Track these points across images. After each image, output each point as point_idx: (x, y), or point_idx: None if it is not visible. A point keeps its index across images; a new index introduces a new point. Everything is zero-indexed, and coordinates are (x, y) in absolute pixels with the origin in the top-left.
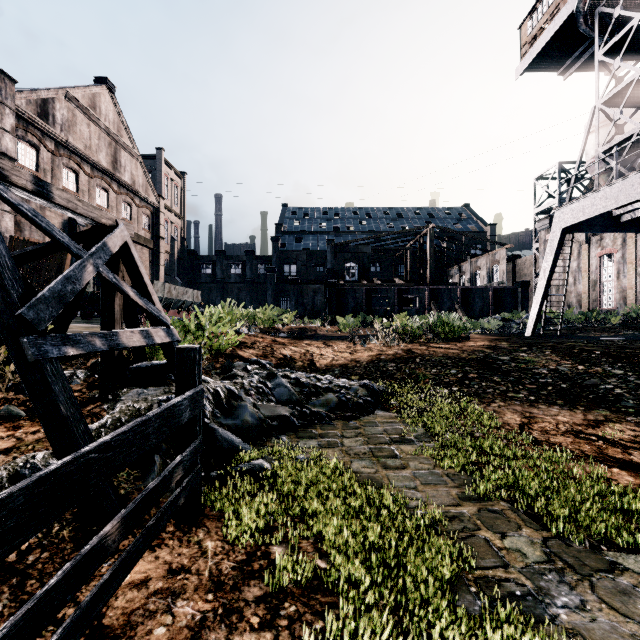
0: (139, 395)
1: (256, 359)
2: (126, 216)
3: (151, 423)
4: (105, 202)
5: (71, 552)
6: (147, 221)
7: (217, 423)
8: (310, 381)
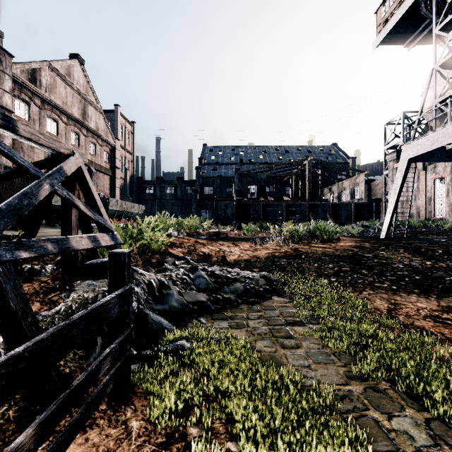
0: (89, 286)
1: (182, 256)
2: (92, 152)
3: (75, 325)
4: (77, 142)
5: (12, 434)
6: (107, 156)
7: (149, 308)
8: (222, 273)
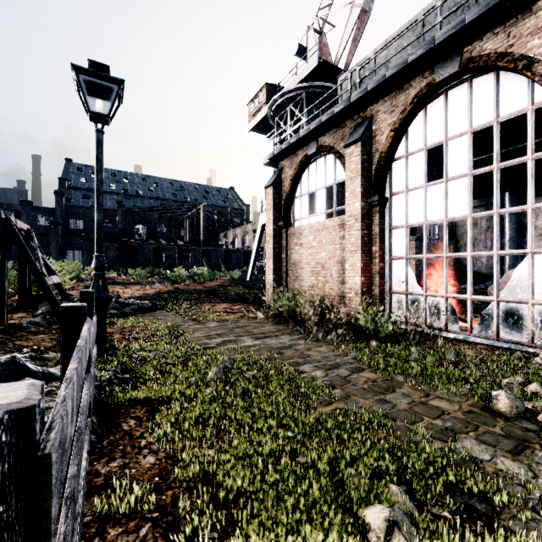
0: (48, 304)
1: None
2: None
3: None
4: None
5: None
6: None
7: None
8: (123, 301)
